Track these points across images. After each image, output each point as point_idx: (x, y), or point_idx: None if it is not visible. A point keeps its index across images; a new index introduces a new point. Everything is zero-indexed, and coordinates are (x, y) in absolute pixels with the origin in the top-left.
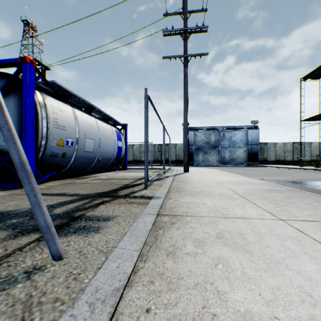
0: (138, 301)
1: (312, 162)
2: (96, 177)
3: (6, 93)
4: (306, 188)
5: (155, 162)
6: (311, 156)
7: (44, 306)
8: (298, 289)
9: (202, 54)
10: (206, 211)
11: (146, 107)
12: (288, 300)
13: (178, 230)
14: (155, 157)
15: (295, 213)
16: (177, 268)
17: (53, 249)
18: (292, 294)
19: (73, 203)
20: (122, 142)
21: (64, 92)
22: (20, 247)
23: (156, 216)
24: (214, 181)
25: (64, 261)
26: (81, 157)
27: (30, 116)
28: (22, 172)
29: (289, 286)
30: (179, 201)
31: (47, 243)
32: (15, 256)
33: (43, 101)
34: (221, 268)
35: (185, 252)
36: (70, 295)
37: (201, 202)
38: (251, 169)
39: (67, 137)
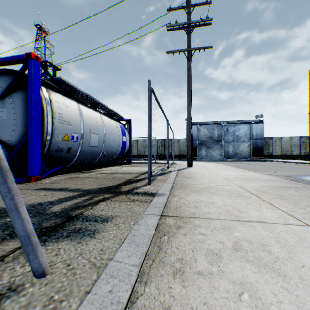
0: None
1: None
2: (100, 172)
3: (13, 89)
4: None
5: (159, 156)
6: None
7: None
8: None
9: (206, 47)
10: (216, 212)
11: (149, 99)
12: None
13: (185, 238)
14: (159, 151)
15: None
16: (188, 297)
17: (34, 263)
18: None
19: (73, 199)
20: (126, 137)
21: (70, 88)
22: (3, 255)
23: (160, 217)
24: (220, 177)
25: (47, 279)
26: (86, 151)
27: (36, 111)
28: None
29: None
30: (184, 199)
31: (27, 255)
32: None
33: (48, 96)
34: (248, 300)
35: (197, 270)
36: None
37: (209, 200)
38: (256, 164)
39: (72, 132)
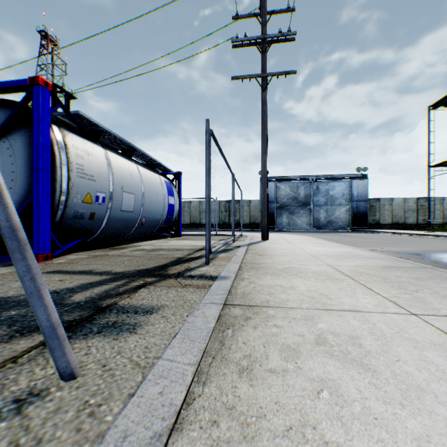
0: None
1: (445, 226)
2: (138, 247)
3: (11, 129)
4: (441, 264)
5: (221, 225)
6: (443, 218)
7: None
8: None
9: (287, 72)
10: (297, 299)
11: (207, 146)
12: None
13: (255, 331)
14: (221, 218)
15: (433, 304)
16: (256, 396)
17: (61, 362)
18: None
19: (102, 285)
20: (175, 197)
21: (93, 127)
22: (14, 356)
23: (222, 307)
24: (306, 254)
25: (79, 382)
26: (117, 218)
27: (44, 161)
28: (11, 242)
29: (446, 434)
30: (256, 283)
31: (51, 352)
32: (4, 372)
33: (62, 139)
34: (328, 397)
35: (268, 367)
36: (81, 446)
37: (288, 285)
38: (357, 236)
39: (97, 190)
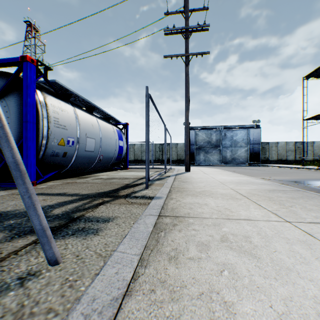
0: (138, 312)
1: (315, 162)
2: (97, 177)
3: (7, 92)
4: (310, 188)
5: (156, 161)
6: (313, 156)
7: (36, 317)
8: (313, 300)
9: (203, 53)
10: (209, 212)
11: (147, 105)
12: (303, 313)
13: (180, 233)
14: (156, 156)
15: (301, 215)
16: (180, 274)
17: (49, 253)
18: (306, 306)
19: (73, 203)
20: (123, 141)
21: (65, 91)
22: (15, 250)
23: (157, 217)
24: (216, 181)
25: (61, 266)
26: (82, 156)
27: (31, 115)
28: (16, 172)
29: (302, 296)
30: (181, 201)
31: (42, 246)
32: (9, 260)
33: (44, 100)
34: (227, 275)
35: (188, 256)
36: (65, 305)
37: (203, 202)
38: (253, 169)
39: (68, 136)
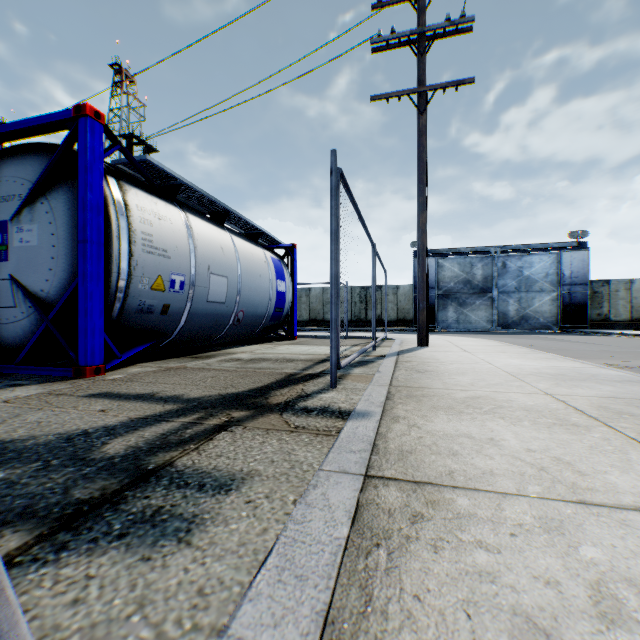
0: None
1: None
2: (231, 356)
3: (52, 184)
4: None
5: (354, 323)
6: None
7: None
8: None
9: (460, 82)
10: (511, 471)
11: (334, 194)
12: None
13: (439, 558)
14: (354, 313)
15: None
16: None
17: None
18: None
19: (160, 423)
20: (286, 282)
21: (168, 181)
22: None
23: (363, 482)
24: (498, 371)
25: None
26: (201, 313)
27: (94, 228)
28: None
29: None
30: (421, 429)
31: None
32: None
33: (122, 197)
34: None
35: None
36: None
37: (483, 435)
38: (574, 341)
39: (171, 271)
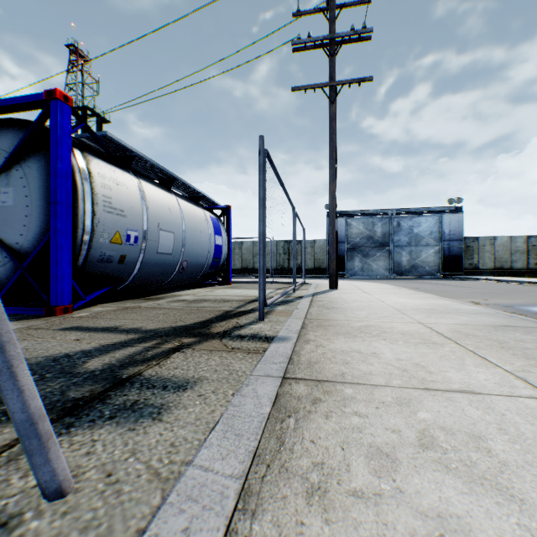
0: None
1: None
2: (177, 298)
3: (25, 154)
4: None
5: (279, 271)
6: None
7: None
8: None
9: (362, 79)
10: (384, 372)
11: (261, 170)
12: None
13: (328, 421)
14: (279, 262)
15: None
16: None
17: (42, 472)
18: None
19: (126, 348)
20: (223, 237)
21: (124, 152)
22: None
23: (281, 381)
24: (387, 307)
25: (68, 502)
26: (152, 262)
27: (63, 192)
28: None
29: None
30: (325, 347)
31: (29, 458)
32: None
33: (86, 166)
34: None
35: (351, 487)
36: None
37: (369, 350)
38: (450, 285)
39: (127, 228)
